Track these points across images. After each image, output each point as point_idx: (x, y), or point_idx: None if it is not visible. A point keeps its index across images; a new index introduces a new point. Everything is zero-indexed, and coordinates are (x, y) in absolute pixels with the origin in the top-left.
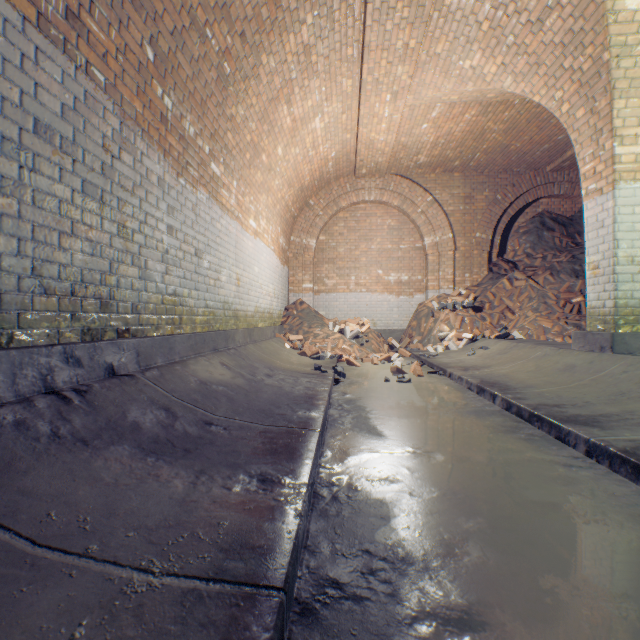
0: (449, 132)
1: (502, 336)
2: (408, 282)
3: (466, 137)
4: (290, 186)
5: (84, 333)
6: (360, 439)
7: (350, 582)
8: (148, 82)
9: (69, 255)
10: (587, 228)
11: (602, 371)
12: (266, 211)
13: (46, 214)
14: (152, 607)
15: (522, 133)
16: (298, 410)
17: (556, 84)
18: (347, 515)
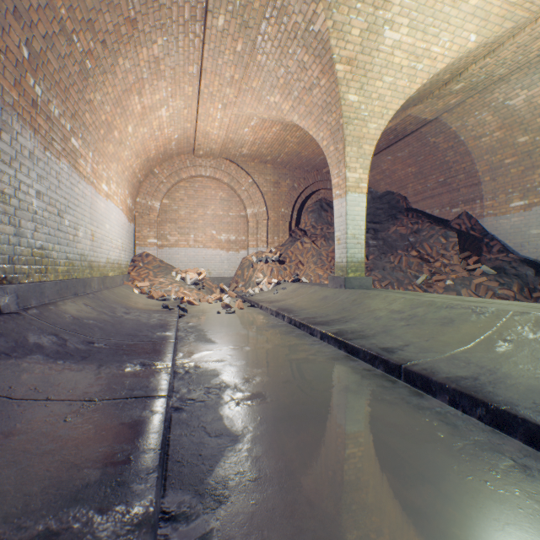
0: (263, 137)
1: (295, 280)
2: (235, 241)
3: (274, 142)
4: (138, 157)
5: None
6: (201, 345)
7: (199, 397)
8: (23, 75)
9: None
10: (335, 216)
11: (338, 298)
12: (116, 177)
13: None
14: (102, 408)
15: (308, 146)
16: (157, 332)
17: (320, 128)
18: (195, 377)
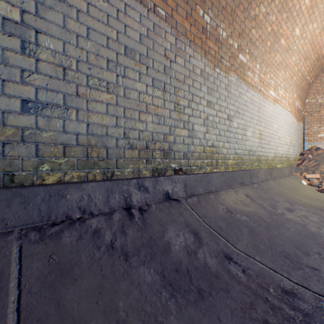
0: None
1: None
2: None
3: None
4: (305, 59)
5: (153, 171)
6: None
7: None
8: (193, 8)
9: (144, 124)
10: None
11: None
12: (283, 83)
13: (131, 101)
14: None
15: None
16: None
17: None
18: None
